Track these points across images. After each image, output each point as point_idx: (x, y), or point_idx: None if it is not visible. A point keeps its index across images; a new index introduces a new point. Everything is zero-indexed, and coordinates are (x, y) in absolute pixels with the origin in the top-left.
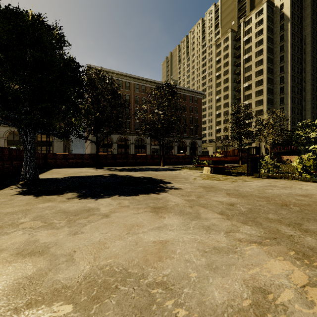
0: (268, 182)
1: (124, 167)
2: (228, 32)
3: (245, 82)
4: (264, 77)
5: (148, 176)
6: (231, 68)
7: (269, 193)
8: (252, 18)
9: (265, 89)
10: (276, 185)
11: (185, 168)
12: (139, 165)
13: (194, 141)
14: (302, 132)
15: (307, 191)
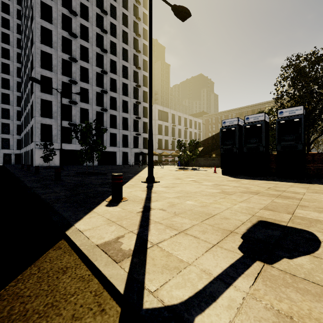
0: None
1: None
2: None
3: None
4: None
5: None
6: None
7: None
8: None
9: None
10: None
11: None
12: None
13: None
14: None
15: None
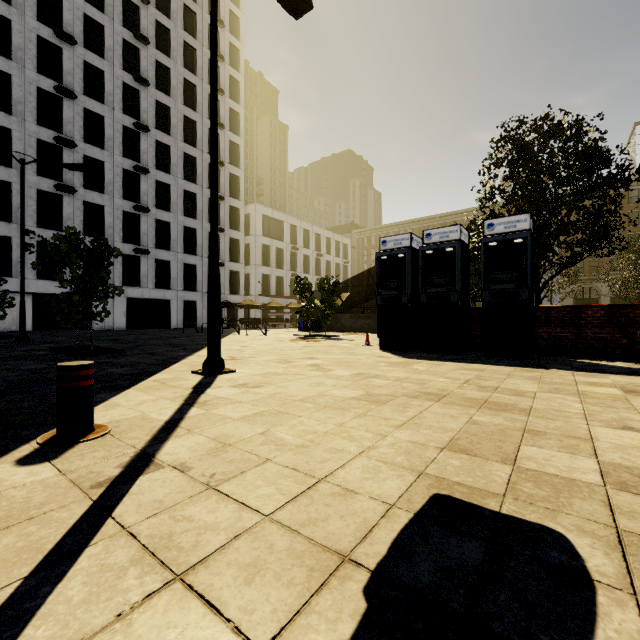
0: None
1: None
2: None
3: None
4: None
5: None
6: None
7: None
8: None
9: None
10: None
11: None
12: None
13: None
14: None
15: None
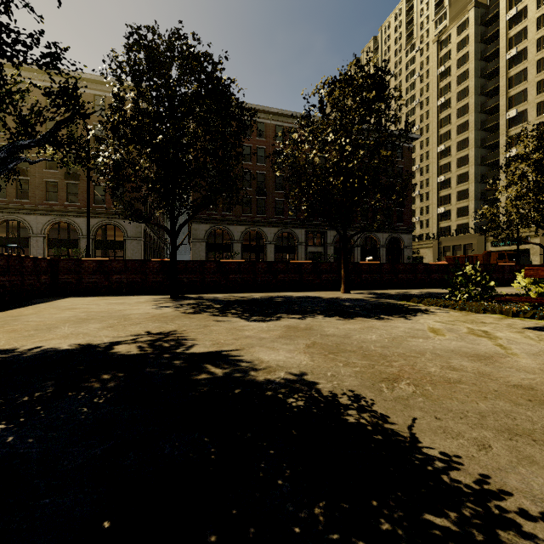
0: None
1: (243, 295)
2: (468, 10)
3: (511, 108)
4: None
5: (334, 370)
6: (475, 82)
7: None
8: None
9: None
10: None
11: (430, 302)
12: (283, 289)
13: (397, 237)
14: None
15: None
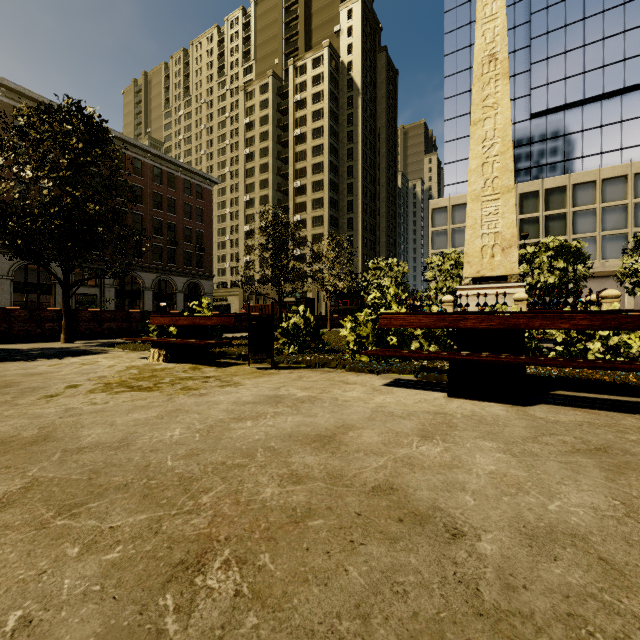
0: (280, 383)
1: None
2: (268, 76)
3: (297, 179)
4: (325, 176)
5: None
6: (273, 146)
7: (229, 444)
8: (308, 65)
9: (326, 199)
10: (288, 394)
11: (122, 346)
12: None
13: (197, 283)
14: (373, 277)
15: (345, 411)
